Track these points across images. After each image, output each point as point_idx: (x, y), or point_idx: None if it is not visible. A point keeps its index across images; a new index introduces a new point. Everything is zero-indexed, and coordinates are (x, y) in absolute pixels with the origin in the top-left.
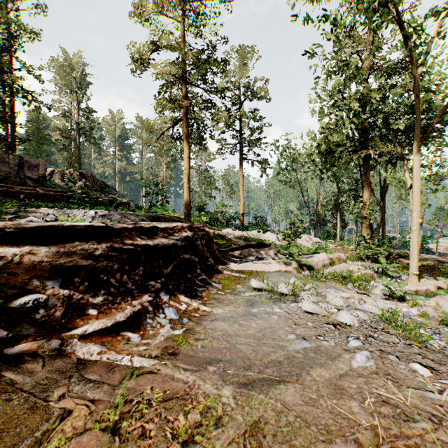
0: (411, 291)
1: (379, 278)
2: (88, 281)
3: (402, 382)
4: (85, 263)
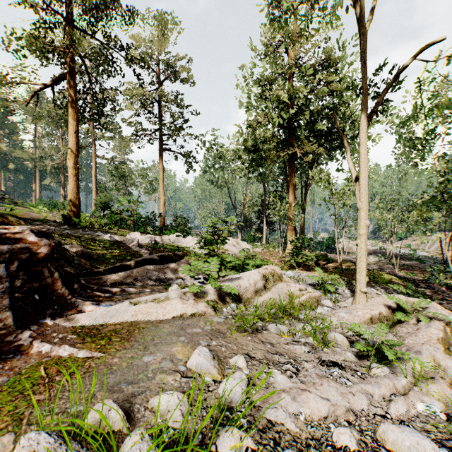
0: (365, 319)
1: (320, 297)
2: None
3: None
4: None
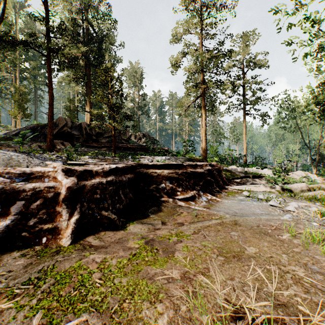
0: None
1: None
2: (176, 182)
3: (299, 224)
4: (176, 176)
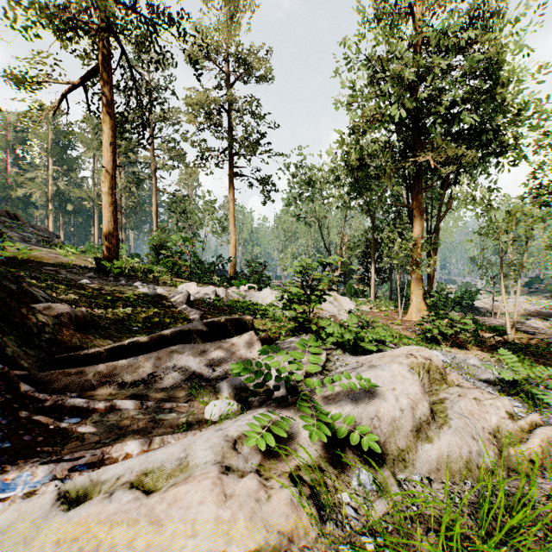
0: None
1: None
2: None
3: None
4: None
